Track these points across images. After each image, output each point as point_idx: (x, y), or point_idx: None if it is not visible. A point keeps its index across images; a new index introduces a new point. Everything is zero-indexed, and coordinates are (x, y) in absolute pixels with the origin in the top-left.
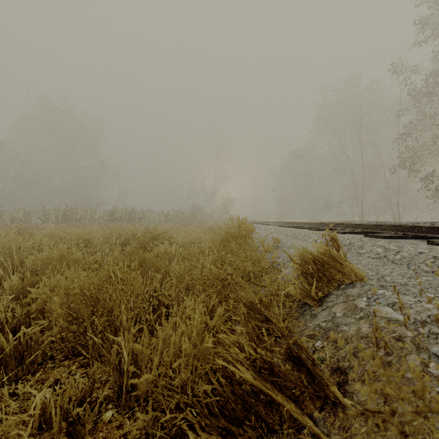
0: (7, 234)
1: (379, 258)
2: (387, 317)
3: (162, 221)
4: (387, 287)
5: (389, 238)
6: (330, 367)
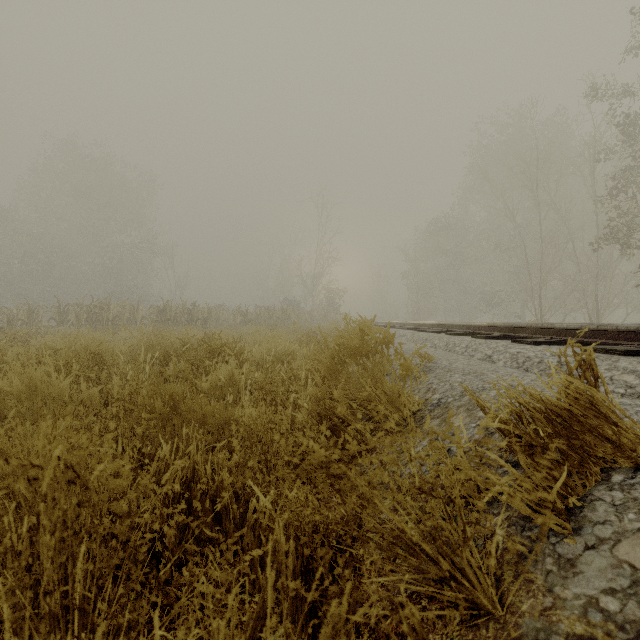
0: None
1: (638, 397)
2: None
3: (238, 322)
4: None
5: (635, 354)
6: None
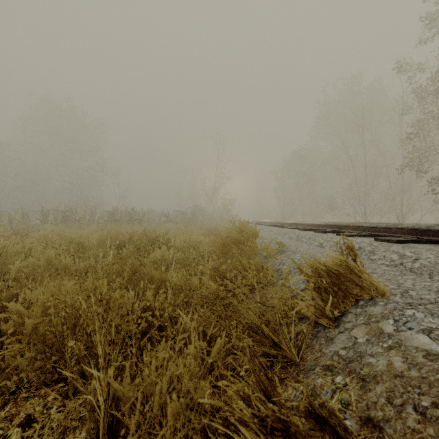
0: (2, 236)
1: (395, 266)
2: (425, 350)
3: (163, 221)
4: (415, 306)
5: (403, 242)
6: (358, 416)
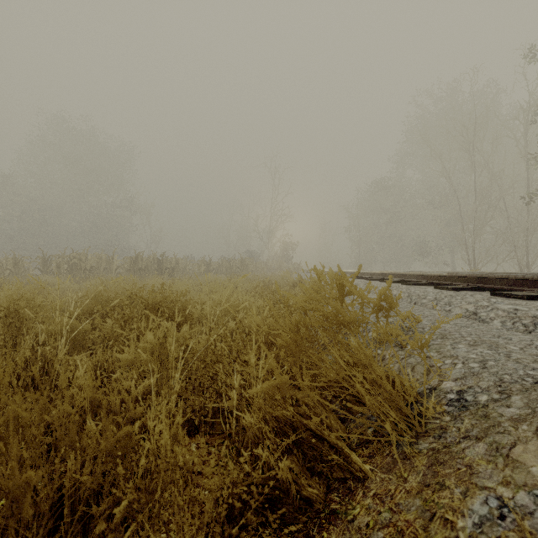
0: None
1: None
2: None
3: (202, 271)
4: None
5: None
6: None
